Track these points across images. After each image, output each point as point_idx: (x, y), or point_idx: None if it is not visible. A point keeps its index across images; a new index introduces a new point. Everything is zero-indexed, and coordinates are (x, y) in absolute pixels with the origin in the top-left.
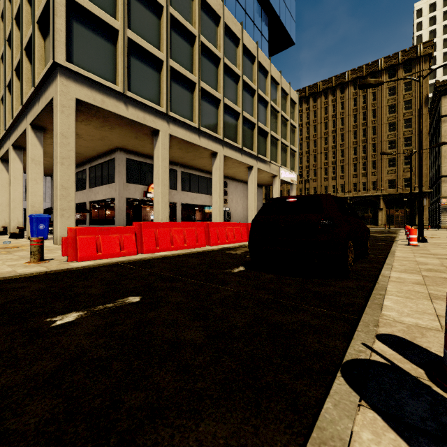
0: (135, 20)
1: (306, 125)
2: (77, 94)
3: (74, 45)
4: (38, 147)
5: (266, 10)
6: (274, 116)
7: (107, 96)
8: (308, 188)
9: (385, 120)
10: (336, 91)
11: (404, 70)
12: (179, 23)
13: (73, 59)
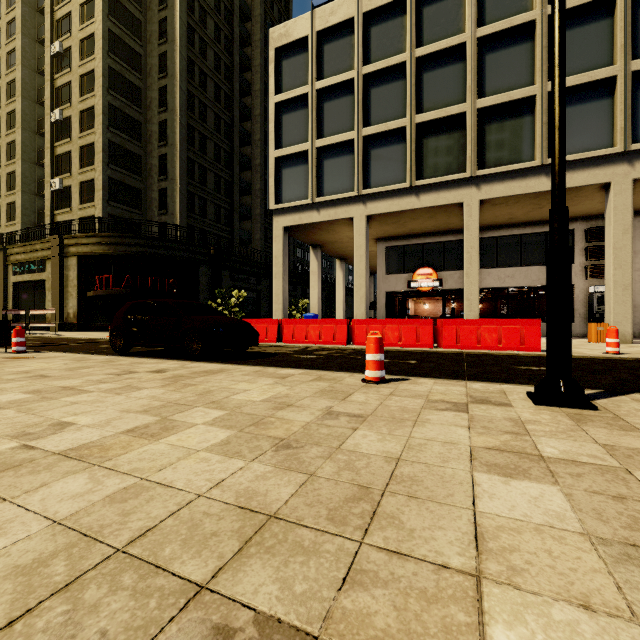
0: (328, 123)
1: None
2: (283, 224)
3: (283, 187)
4: (315, 261)
5: None
6: None
7: (303, 212)
8: None
9: None
10: None
11: None
12: (380, 71)
13: (283, 198)
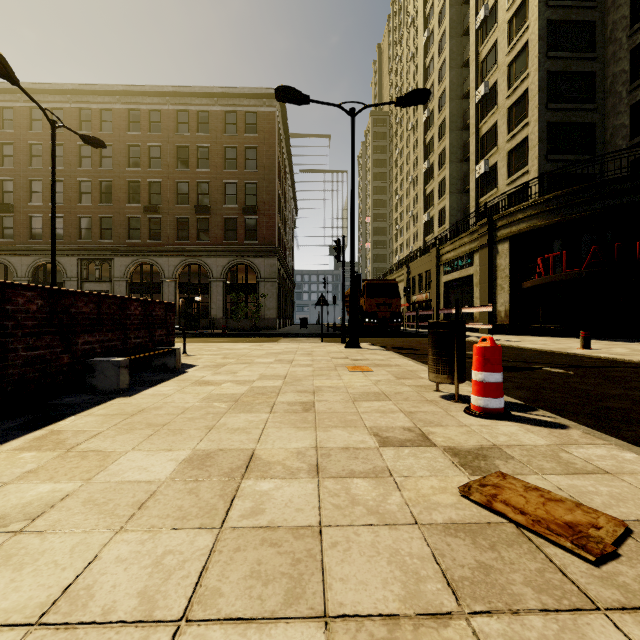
0: None
1: None
2: None
3: None
4: None
5: None
6: None
7: None
8: None
9: None
10: None
11: None
12: None
13: None
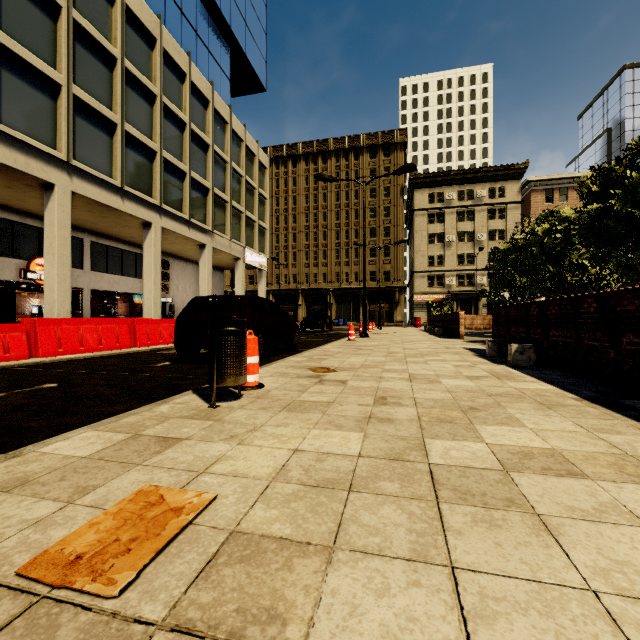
0: (9, 15)
1: (284, 194)
2: None
3: None
4: None
5: (227, 37)
6: (237, 182)
7: None
8: (286, 274)
9: (367, 204)
10: (318, 159)
11: (383, 153)
12: (90, 35)
13: None
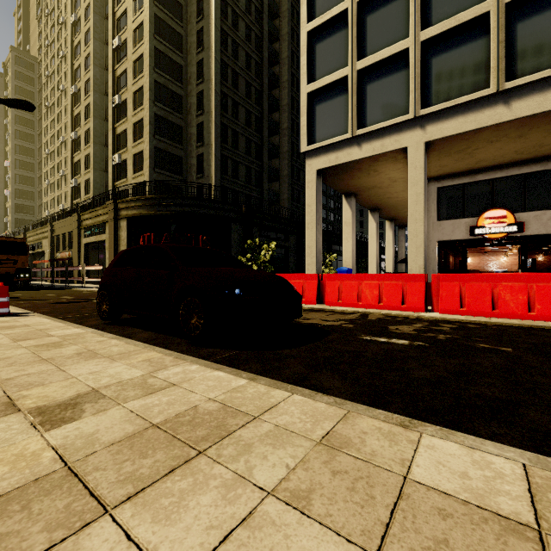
0: (372, 39)
1: None
2: (317, 166)
3: (317, 126)
4: (349, 211)
5: None
6: None
7: (340, 150)
8: None
9: None
10: None
11: None
12: None
13: (316, 138)
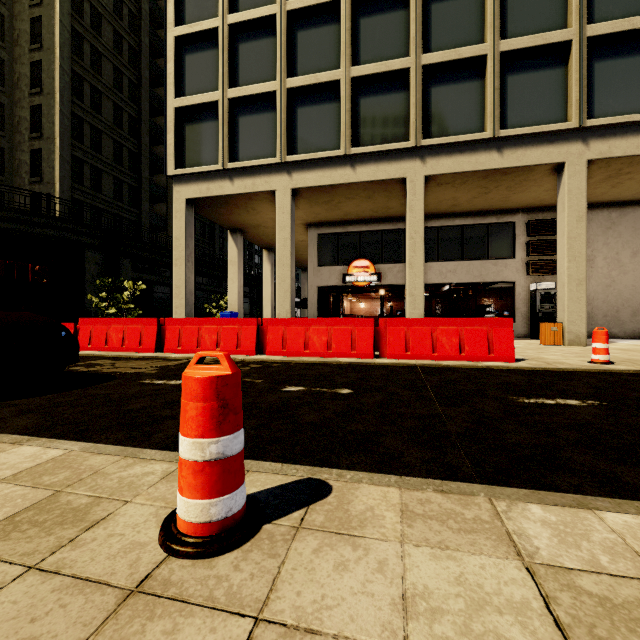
0: (244, 69)
1: None
2: (187, 195)
3: (187, 148)
4: (234, 249)
5: None
6: None
7: (212, 181)
8: None
9: None
10: None
11: None
12: (308, 9)
13: (186, 162)
